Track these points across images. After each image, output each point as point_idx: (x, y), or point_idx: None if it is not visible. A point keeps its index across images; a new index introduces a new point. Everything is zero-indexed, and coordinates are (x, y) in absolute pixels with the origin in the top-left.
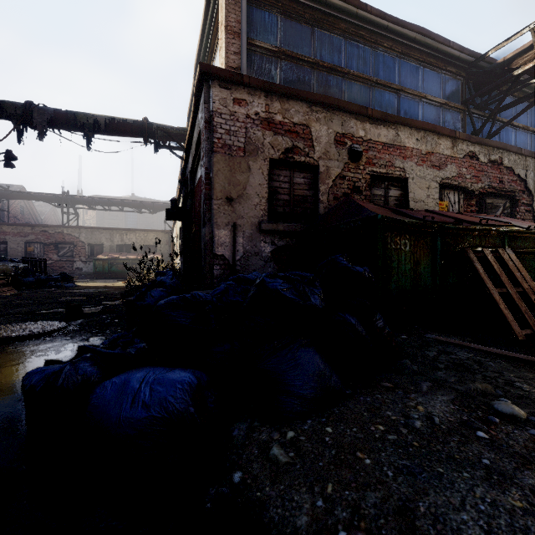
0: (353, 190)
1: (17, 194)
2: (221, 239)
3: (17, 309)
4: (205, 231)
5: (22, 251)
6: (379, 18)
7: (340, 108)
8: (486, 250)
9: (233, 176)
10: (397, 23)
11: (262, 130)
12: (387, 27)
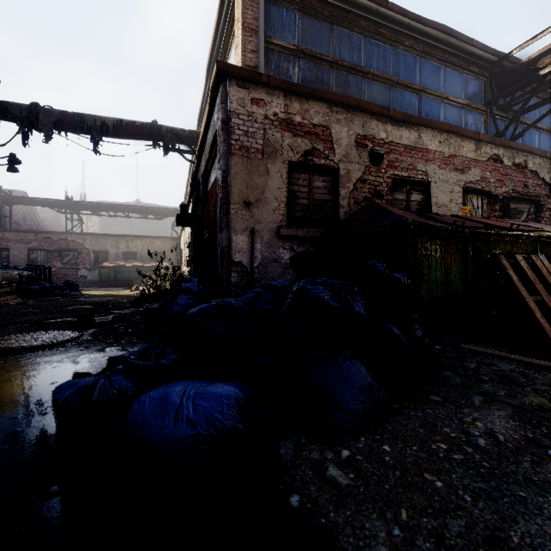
0: (374, 194)
1: (19, 199)
2: (239, 245)
3: (24, 318)
4: (222, 237)
5: (25, 258)
6: (401, 16)
7: (361, 108)
8: (518, 256)
9: (251, 180)
10: (419, 21)
11: (280, 132)
12: (408, 24)
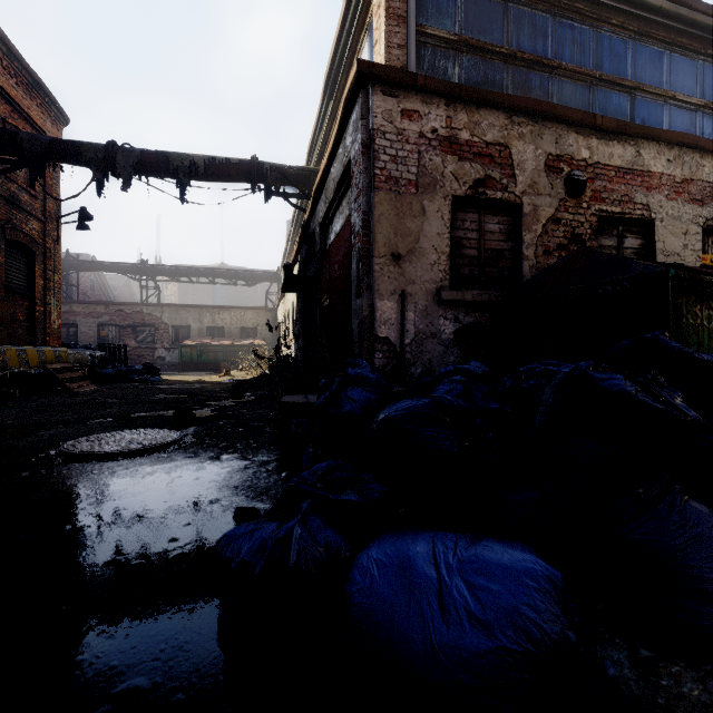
0: (571, 239)
1: (88, 264)
2: (385, 314)
3: (105, 411)
4: (362, 304)
5: (95, 335)
6: None
7: (555, 116)
8: None
9: (401, 223)
10: None
11: (441, 155)
12: None
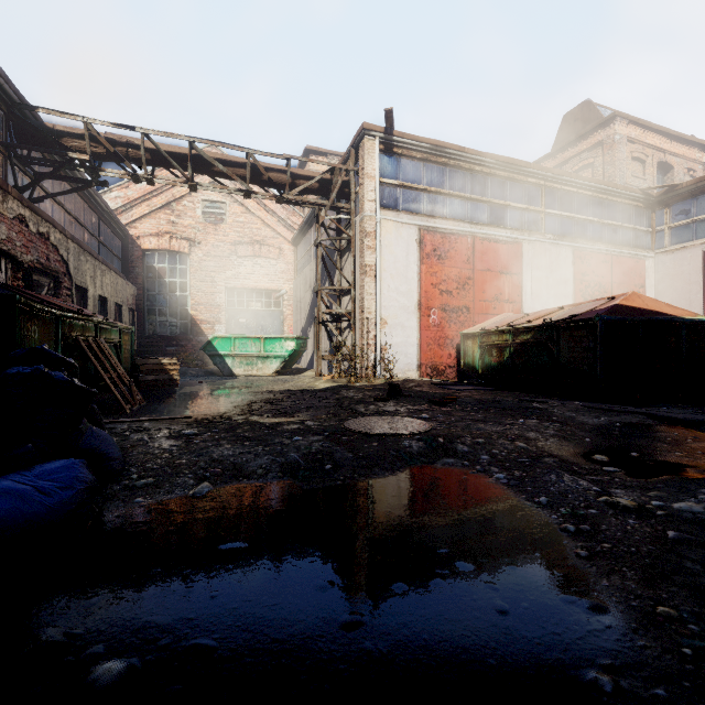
0: None
1: None
2: None
3: None
4: None
5: None
6: None
7: None
8: (90, 339)
9: None
10: None
11: None
12: None
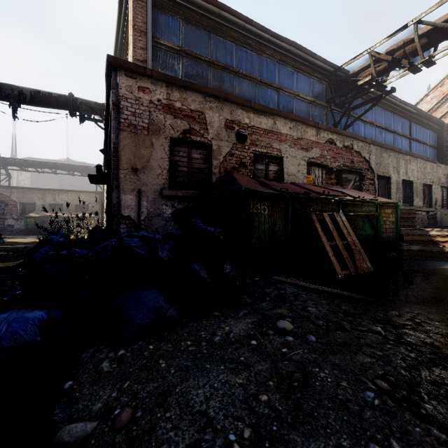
0: (240, 165)
1: None
2: (128, 202)
3: None
4: (113, 196)
5: None
6: (262, 32)
7: (229, 100)
8: (325, 213)
9: (138, 151)
10: (276, 37)
11: (163, 114)
12: (268, 39)
